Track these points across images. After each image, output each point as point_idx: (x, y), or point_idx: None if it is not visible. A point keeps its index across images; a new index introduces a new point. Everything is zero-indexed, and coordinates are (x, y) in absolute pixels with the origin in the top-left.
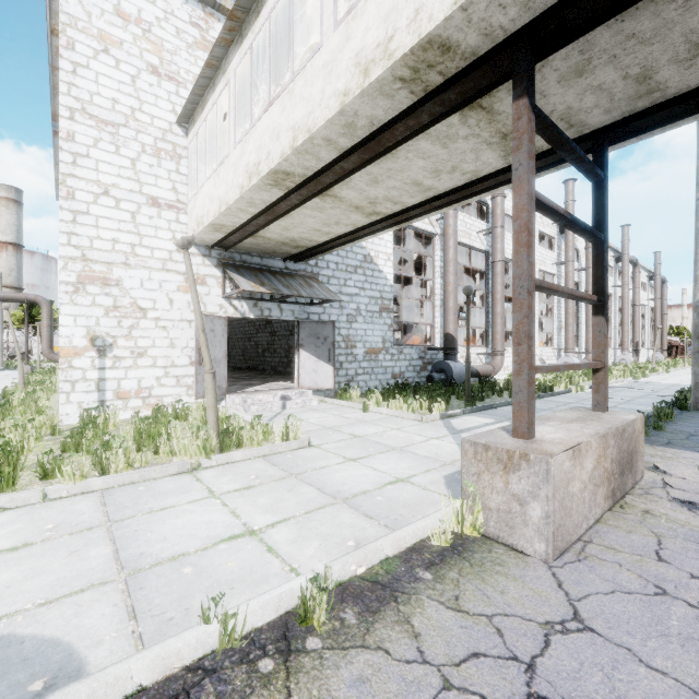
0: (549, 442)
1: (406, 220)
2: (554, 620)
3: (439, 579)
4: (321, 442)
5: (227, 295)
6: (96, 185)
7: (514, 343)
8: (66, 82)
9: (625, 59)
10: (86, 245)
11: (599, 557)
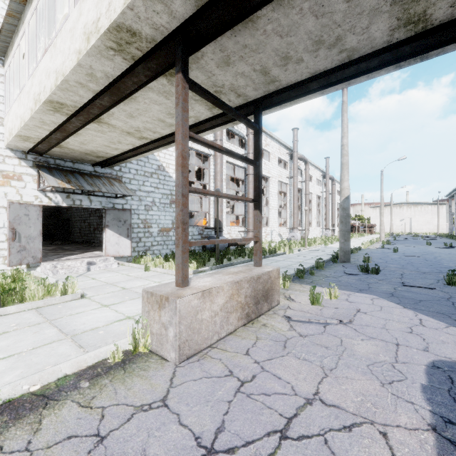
0: (193, 288)
1: (166, 144)
2: (147, 403)
3: (92, 386)
4: (94, 295)
5: (40, 189)
6: None
7: (176, 227)
8: None
9: (249, 59)
10: None
11: (212, 357)
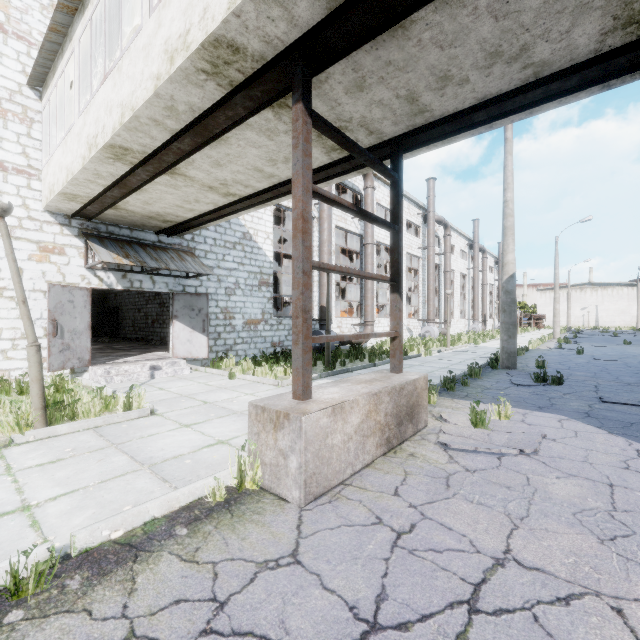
0: (318, 402)
1: (261, 202)
2: (272, 559)
3: (192, 533)
4: (167, 410)
5: (89, 266)
6: None
7: (294, 316)
8: None
9: (392, 81)
10: None
11: (348, 497)
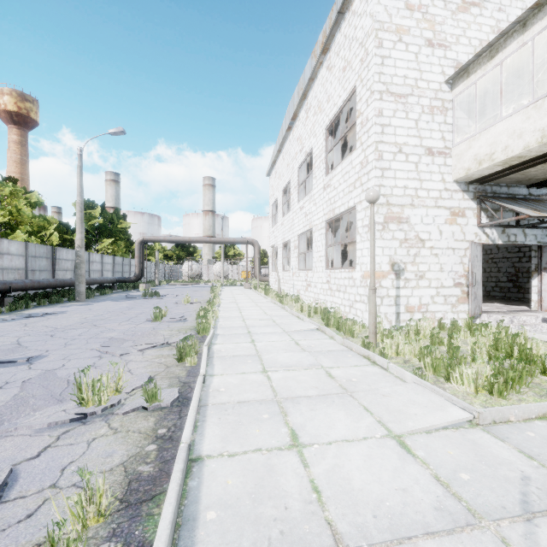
0: None
1: None
2: None
3: None
4: None
5: (490, 224)
6: (394, 146)
7: None
8: (377, 73)
9: None
10: (388, 193)
11: None
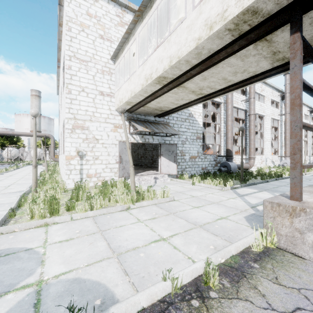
0: (312, 203)
1: (215, 96)
2: None
3: (263, 268)
4: (178, 199)
5: (131, 133)
6: (79, 87)
7: (292, 154)
8: (68, 45)
9: None
10: (75, 112)
11: None
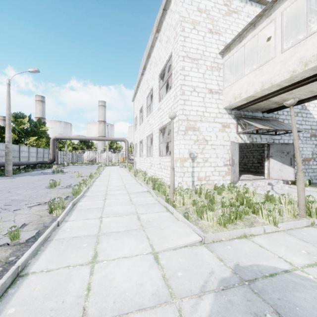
0: None
1: None
2: None
3: None
4: None
5: (242, 132)
6: (191, 87)
7: None
8: (181, 45)
9: None
10: (188, 113)
11: None
